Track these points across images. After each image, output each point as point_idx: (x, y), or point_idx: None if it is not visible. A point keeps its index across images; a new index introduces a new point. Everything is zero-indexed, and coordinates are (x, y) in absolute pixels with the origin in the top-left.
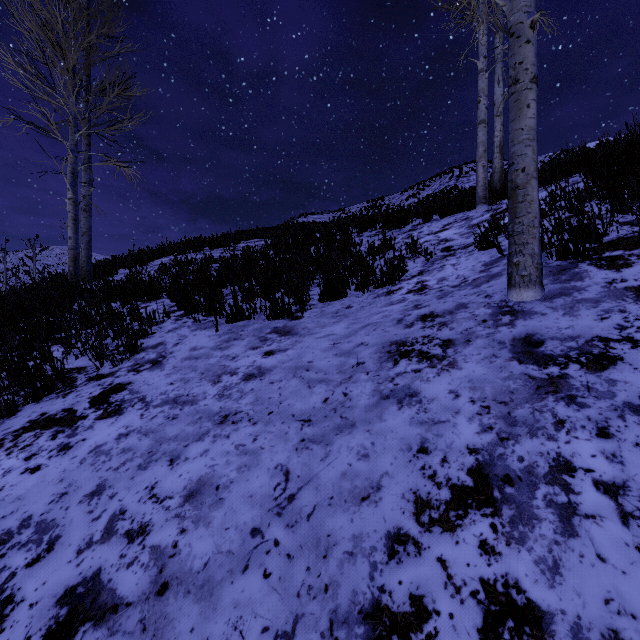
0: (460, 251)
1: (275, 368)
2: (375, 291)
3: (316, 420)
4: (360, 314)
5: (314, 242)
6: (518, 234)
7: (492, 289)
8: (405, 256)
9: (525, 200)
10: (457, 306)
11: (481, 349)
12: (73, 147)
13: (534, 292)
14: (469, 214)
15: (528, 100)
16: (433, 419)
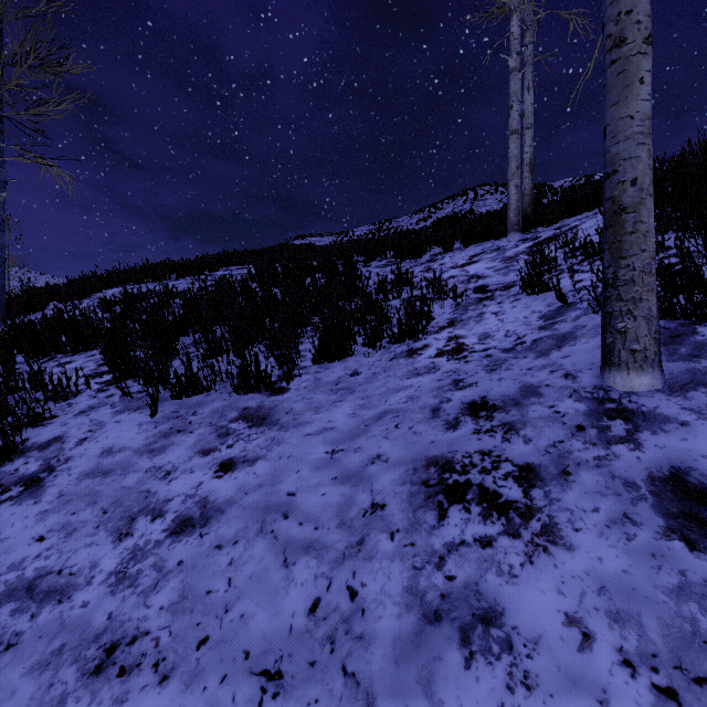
0: (500, 293)
1: (230, 506)
2: (391, 348)
3: (292, 675)
4: (372, 388)
5: (310, 273)
6: (625, 284)
7: (571, 362)
8: (427, 296)
9: (637, 230)
10: (523, 390)
11: (596, 497)
12: None
13: (652, 378)
14: (499, 243)
15: (641, 71)
16: None
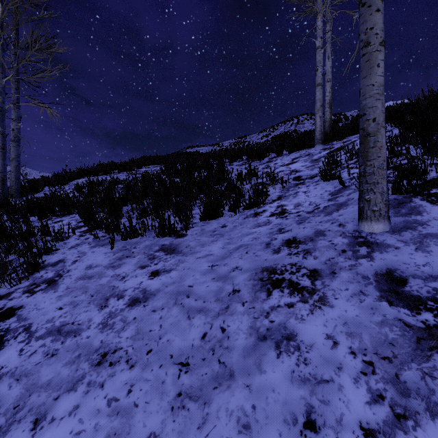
0: (308, 180)
1: (158, 292)
2: (244, 212)
3: (194, 364)
4: (233, 234)
5: (197, 169)
6: (369, 175)
7: (343, 218)
8: (266, 183)
9: (376, 146)
10: (316, 233)
11: (348, 283)
12: (1, 89)
13: (383, 225)
14: (310, 151)
15: (378, 60)
16: (315, 376)
